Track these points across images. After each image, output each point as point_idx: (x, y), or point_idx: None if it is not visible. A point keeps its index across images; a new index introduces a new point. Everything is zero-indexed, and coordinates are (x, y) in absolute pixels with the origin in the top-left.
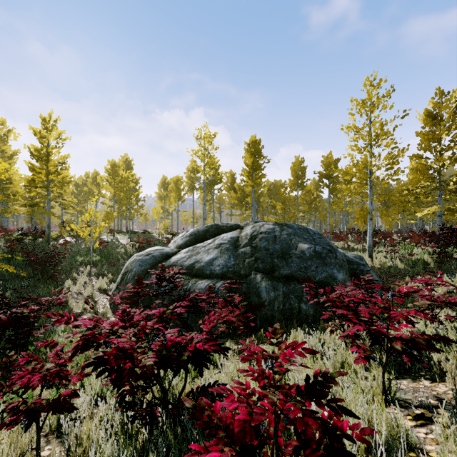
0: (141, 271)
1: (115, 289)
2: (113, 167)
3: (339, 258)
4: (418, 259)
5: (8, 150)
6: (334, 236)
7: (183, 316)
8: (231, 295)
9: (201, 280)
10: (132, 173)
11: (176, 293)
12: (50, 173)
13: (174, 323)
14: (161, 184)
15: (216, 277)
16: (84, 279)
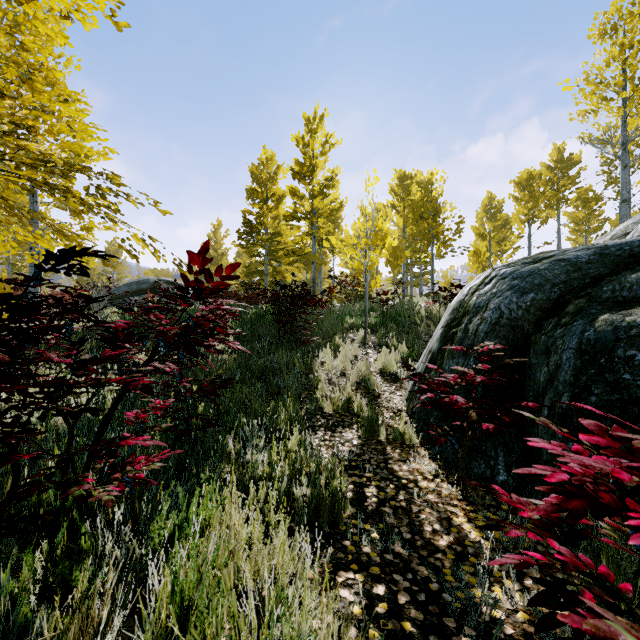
0: (519, 309)
1: (423, 369)
2: (401, 181)
3: None
4: None
5: (277, 191)
6: None
7: None
8: None
9: None
10: (436, 173)
11: None
12: (314, 196)
13: None
14: (483, 210)
15: None
16: (353, 351)
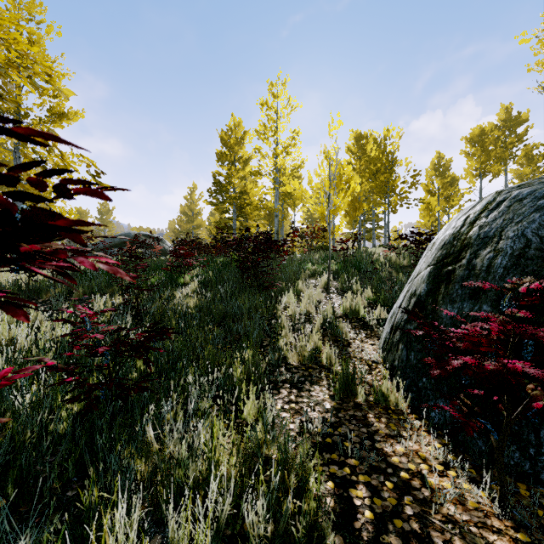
0: None
1: (407, 315)
2: (357, 140)
3: None
4: None
5: (244, 154)
6: None
7: None
8: None
9: None
10: (392, 129)
11: None
12: (277, 154)
13: None
14: (432, 169)
15: None
16: (316, 296)
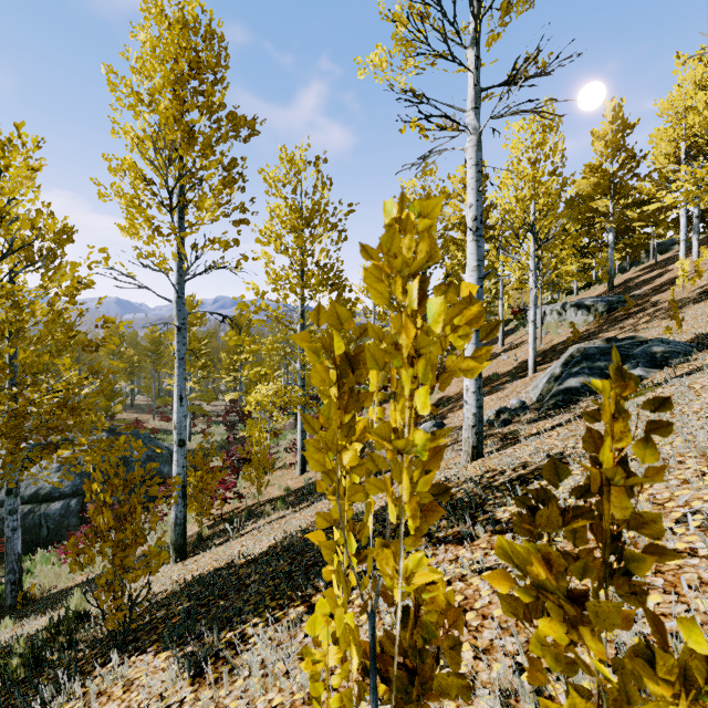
0: None
1: None
2: None
3: (165, 456)
4: (220, 439)
5: None
6: (160, 414)
7: (43, 535)
8: (85, 507)
9: (53, 503)
10: None
11: (31, 520)
12: None
13: (33, 544)
14: None
15: (68, 496)
16: None
